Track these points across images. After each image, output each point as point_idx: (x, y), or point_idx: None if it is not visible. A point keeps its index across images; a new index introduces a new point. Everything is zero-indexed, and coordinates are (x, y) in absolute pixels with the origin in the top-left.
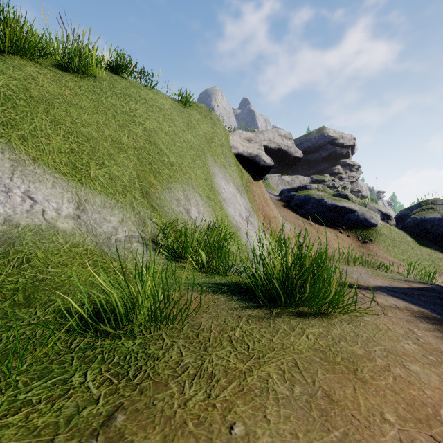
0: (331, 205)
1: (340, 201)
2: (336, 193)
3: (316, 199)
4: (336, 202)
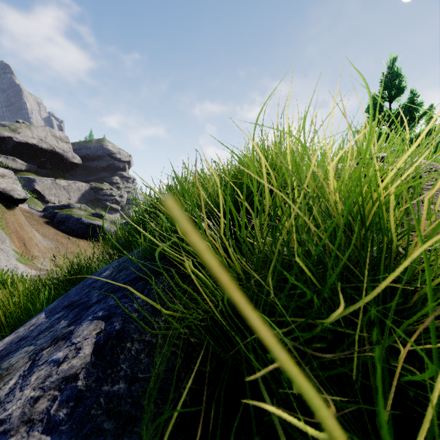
0: (88, 223)
1: (95, 220)
2: (94, 212)
3: (76, 218)
4: (92, 221)
